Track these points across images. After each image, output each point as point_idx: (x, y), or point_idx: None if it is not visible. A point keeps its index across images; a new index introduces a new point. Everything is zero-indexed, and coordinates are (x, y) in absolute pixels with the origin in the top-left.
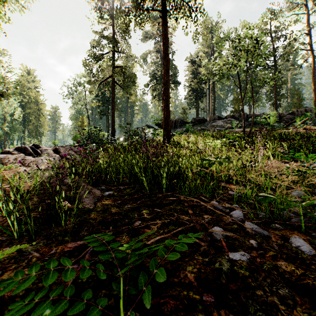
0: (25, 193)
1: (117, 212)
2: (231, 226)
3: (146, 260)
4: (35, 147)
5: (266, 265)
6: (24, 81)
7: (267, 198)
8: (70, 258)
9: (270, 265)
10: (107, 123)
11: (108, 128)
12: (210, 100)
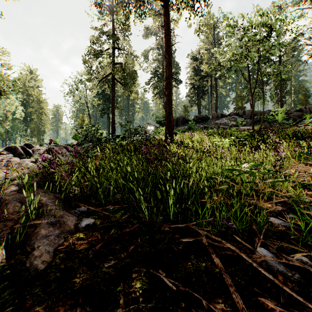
0: None
1: (84, 287)
2: None
3: None
4: (27, 147)
5: None
6: (27, 80)
7: None
8: None
9: None
10: (108, 121)
11: (109, 126)
12: (212, 98)
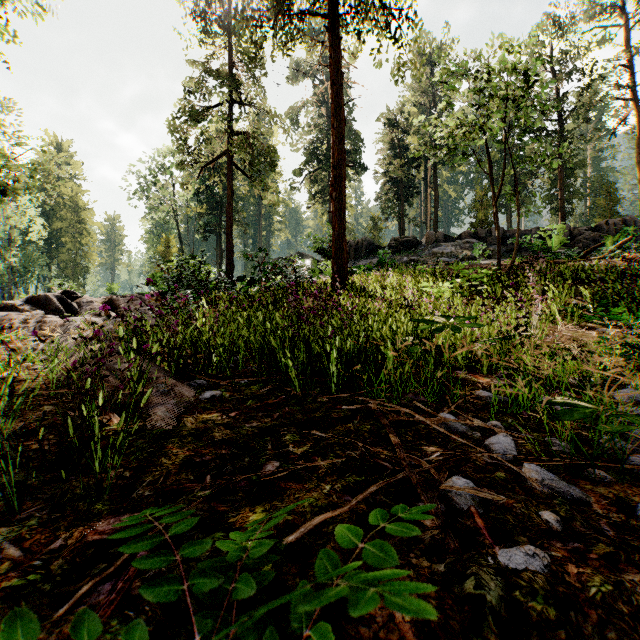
0: (5, 397)
1: (226, 439)
2: (491, 474)
3: (288, 569)
4: (68, 298)
5: (596, 585)
6: (51, 164)
7: (578, 409)
8: (96, 563)
9: (606, 585)
10: (218, 249)
11: (220, 259)
12: (427, 203)
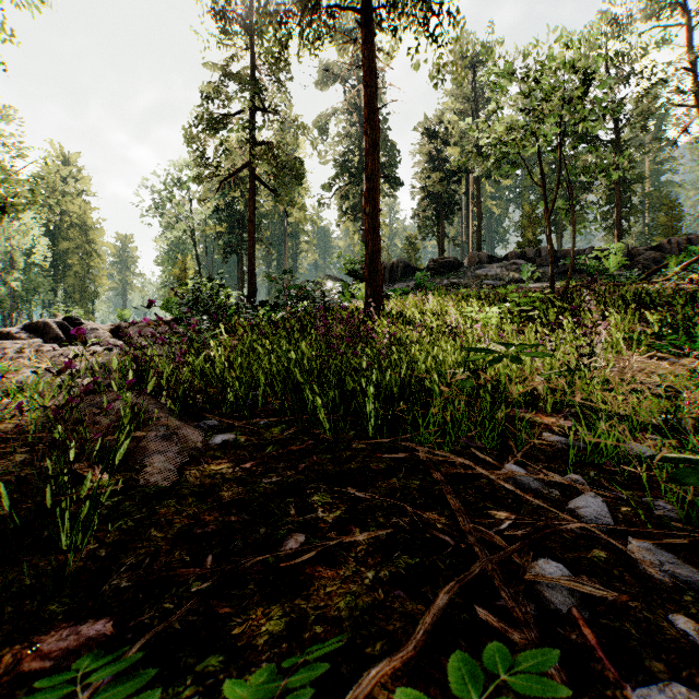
0: None
1: (237, 500)
2: (587, 552)
3: None
4: (71, 324)
5: None
6: (57, 178)
7: None
8: None
9: None
10: (239, 271)
11: (241, 282)
12: (469, 221)
